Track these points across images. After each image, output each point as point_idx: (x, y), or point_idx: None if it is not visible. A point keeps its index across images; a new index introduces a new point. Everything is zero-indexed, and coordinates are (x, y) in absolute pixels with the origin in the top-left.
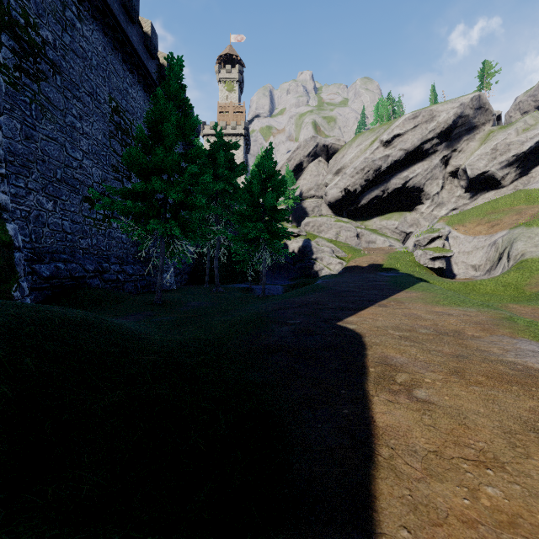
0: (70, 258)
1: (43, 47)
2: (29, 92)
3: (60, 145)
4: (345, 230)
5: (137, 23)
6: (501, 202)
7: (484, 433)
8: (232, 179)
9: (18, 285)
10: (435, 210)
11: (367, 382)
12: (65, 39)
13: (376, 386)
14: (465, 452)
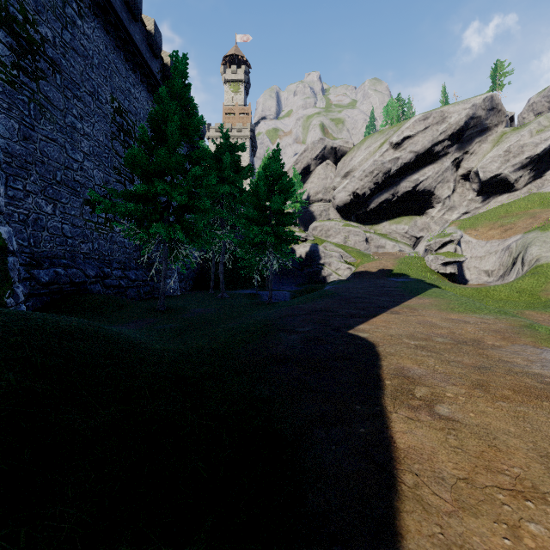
0: (70, 263)
1: (42, 45)
2: (28, 91)
3: (60, 146)
4: (354, 234)
5: (140, 21)
6: (514, 206)
7: (518, 456)
8: (237, 182)
9: (11, 291)
10: (446, 213)
11: (384, 397)
12: (65, 36)
13: (394, 401)
14: (499, 480)
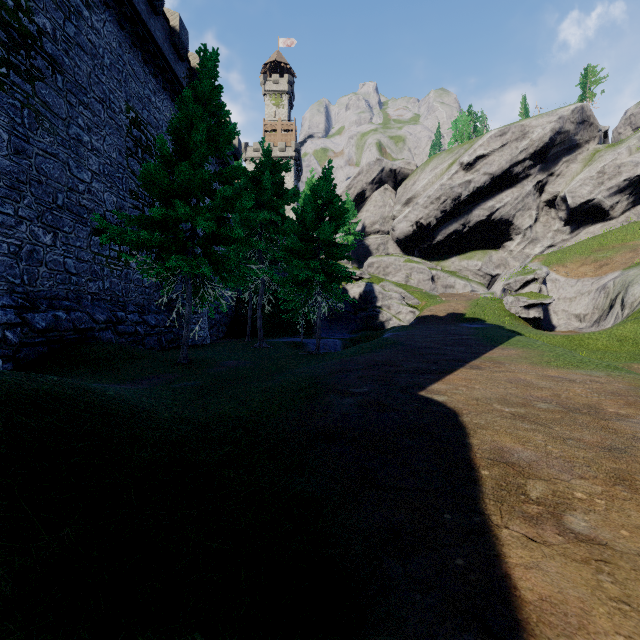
0: (74, 305)
1: (39, 38)
2: (20, 94)
3: (61, 163)
4: (417, 272)
5: (162, 15)
6: (610, 237)
7: None
8: (278, 208)
9: None
10: (528, 247)
11: (483, 498)
12: (68, 29)
13: (500, 505)
14: None
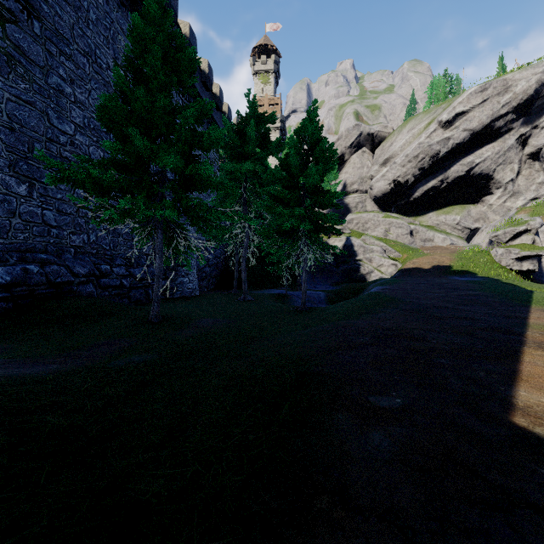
0: (51, 258)
1: None
2: None
3: (39, 112)
4: (396, 227)
5: None
6: None
7: None
8: (262, 159)
9: None
10: (509, 200)
11: None
12: None
13: None
14: None
